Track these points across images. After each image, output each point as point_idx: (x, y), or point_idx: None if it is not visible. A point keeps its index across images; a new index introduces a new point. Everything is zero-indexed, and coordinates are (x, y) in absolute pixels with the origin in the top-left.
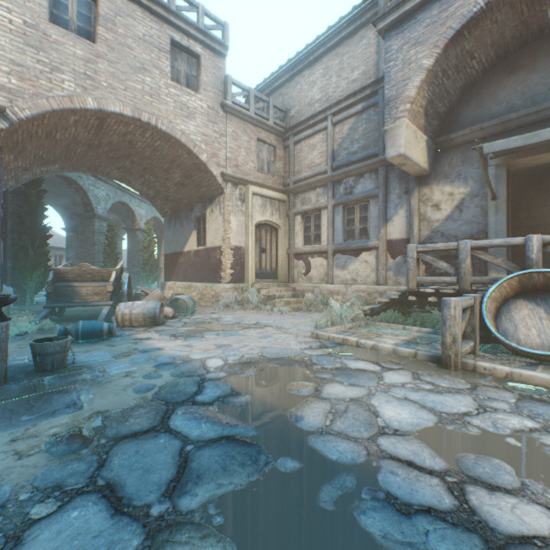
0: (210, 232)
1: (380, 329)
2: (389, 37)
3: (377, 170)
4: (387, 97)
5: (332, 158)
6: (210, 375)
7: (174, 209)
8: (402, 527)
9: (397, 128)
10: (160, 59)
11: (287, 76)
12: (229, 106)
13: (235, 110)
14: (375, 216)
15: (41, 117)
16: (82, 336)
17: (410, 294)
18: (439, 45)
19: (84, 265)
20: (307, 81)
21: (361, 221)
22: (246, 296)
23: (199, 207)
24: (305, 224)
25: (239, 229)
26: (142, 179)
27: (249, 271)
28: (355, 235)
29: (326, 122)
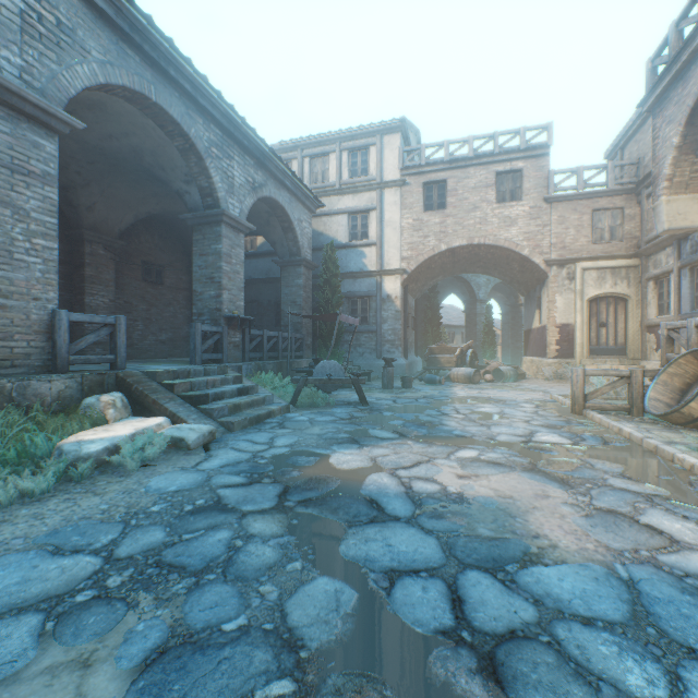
0: (542, 312)
1: None
2: (654, 115)
3: None
4: (652, 175)
5: None
6: (450, 396)
7: (525, 290)
8: (432, 412)
9: (658, 206)
10: (486, 194)
11: (637, 122)
12: (551, 197)
13: (559, 197)
14: None
15: (420, 265)
16: (427, 382)
17: None
18: (681, 124)
19: (443, 345)
20: None
21: None
22: (565, 370)
23: (538, 288)
24: (658, 291)
25: (565, 307)
26: (496, 271)
27: (576, 347)
28: None
29: None
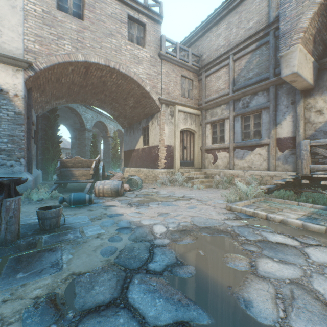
0: (151, 136)
1: (277, 204)
2: None
3: (268, 89)
4: (282, 31)
5: (233, 84)
6: (157, 242)
7: (129, 123)
8: None
9: (291, 53)
10: (121, 28)
11: (200, 33)
12: (164, 54)
13: (167, 57)
14: (266, 122)
15: (52, 68)
16: (73, 203)
17: (302, 178)
18: None
19: (77, 158)
20: (214, 34)
21: (255, 126)
22: (174, 177)
23: (144, 121)
24: (213, 130)
25: (169, 134)
26: (111, 105)
27: (176, 161)
28: (250, 136)
29: (228, 60)
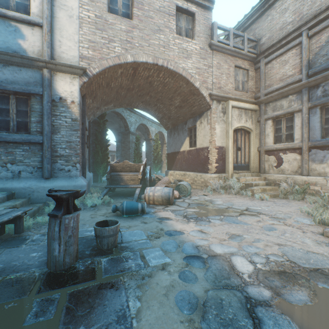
0: (199, 137)
1: None
2: None
3: None
4: None
5: (307, 67)
6: (251, 292)
7: (173, 124)
8: None
9: None
10: (169, 21)
11: (258, 13)
12: (215, 44)
13: (219, 46)
14: None
15: (103, 72)
16: (126, 212)
17: None
18: None
19: (125, 162)
20: (278, 10)
21: None
22: (228, 183)
23: (191, 121)
24: (275, 127)
25: (221, 134)
26: (155, 107)
27: (229, 164)
28: None
29: (299, 38)
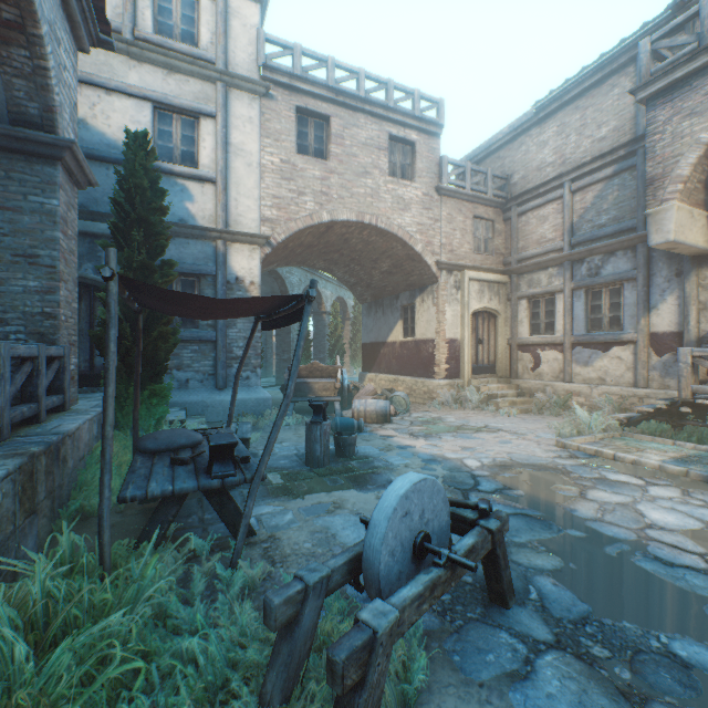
0: (419, 323)
1: (640, 442)
2: (653, 106)
3: (635, 247)
4: (649, 176)
5: (569, 233)
6: (476, 473)
7: (375, 296)
8: (666, 569)
9: (664, 212)
10: (379, 159)
11: (508, 137)
12: (444, 188)
13: (450, 191)
14: (631, 304)
15: (290, 237)
16: (340, 430)
17: (682, 404)
18: None
19: (315, 363)
20: (535, 141)
21: (611, 308)
22: (463, 394)
23: (406, 295)
24: (532, 310)
25: (453, 320)
26: (345, 268)
27: (465, 365)
28: (602, 325)
29: (561, 190)
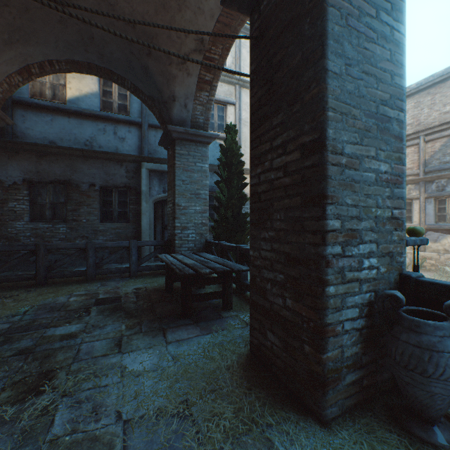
0: None
1: None
2: None
3: None
4: None
5: (423, 165)
6: None
7: None
8: None
9: None
10: None
11: None
12: None
13: None
14: None
15: None
16: None
17: None
18: None
19: None
20: None
21: None
22: None
23: None
24: None
25: None
26: None
27: None
28: (446, 219)
29: (417, 140)
